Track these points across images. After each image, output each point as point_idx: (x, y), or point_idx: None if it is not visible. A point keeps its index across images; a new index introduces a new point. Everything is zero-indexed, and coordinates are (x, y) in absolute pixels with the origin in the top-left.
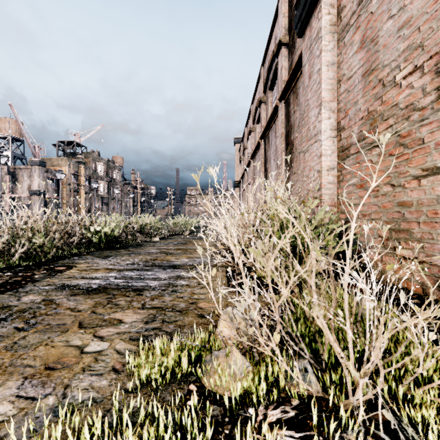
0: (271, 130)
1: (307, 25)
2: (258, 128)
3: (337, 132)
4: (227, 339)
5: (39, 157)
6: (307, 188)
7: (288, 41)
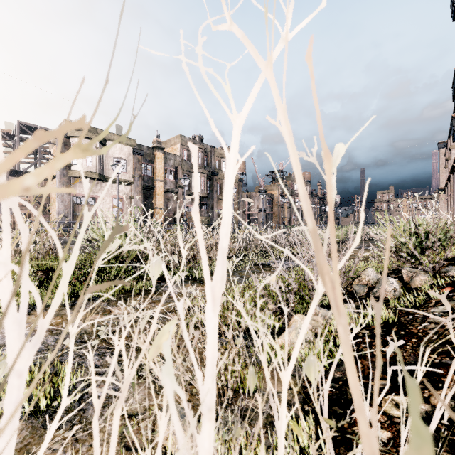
0: None
1: None
2: None
3: None
4: None
5: (263, 186)
6: None
7: None
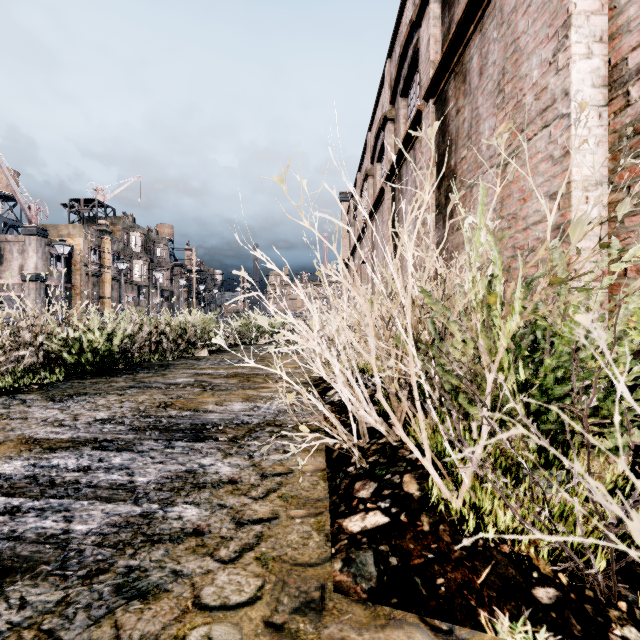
0: (407, 163)
1: None
2: (379, 170)
3: (610, 91)
4: None
5: (37, 221)
6: (514, 244)
7: None
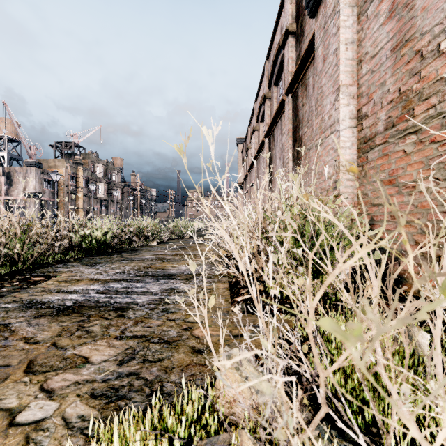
0: (277, 128)
1: (321, 1)
2: (262, 127)
3: (357, 121)
4: (232, 402)
5: (35, 157)
6: (321, 187)
7: (295, 30)
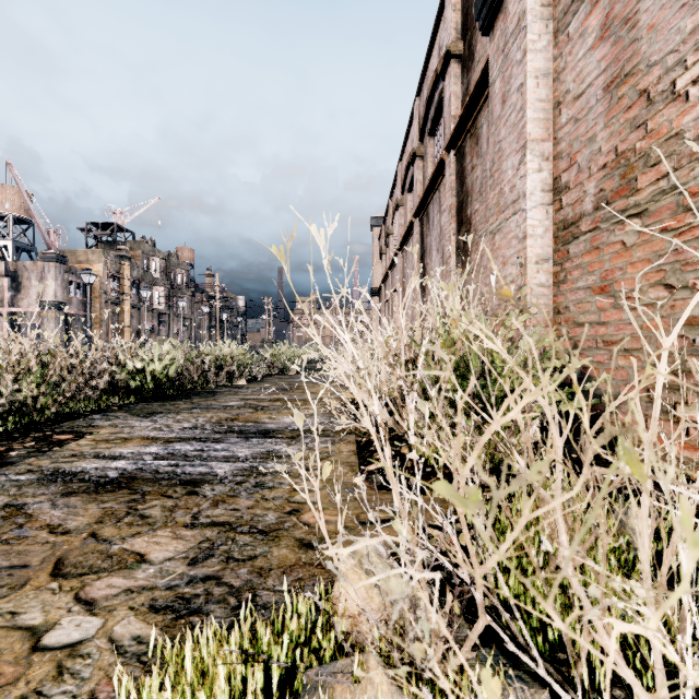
0: (433, 202)
1: (499, 10)
2: (410, 201)
3: (553, 195)
4: (357, 617)
5: (56, 248)
6: (499, 296)
7: (461, 51)
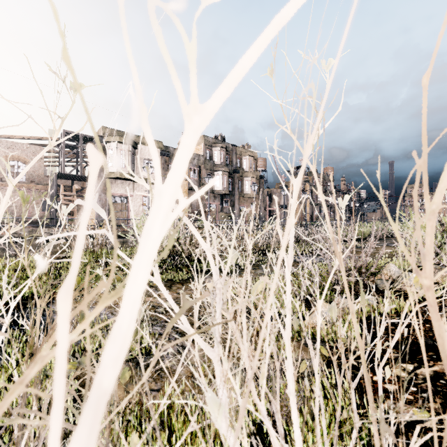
0: None
1: None
2: None
3: None
4: None
5: (284, 182)
6: None
7: None
